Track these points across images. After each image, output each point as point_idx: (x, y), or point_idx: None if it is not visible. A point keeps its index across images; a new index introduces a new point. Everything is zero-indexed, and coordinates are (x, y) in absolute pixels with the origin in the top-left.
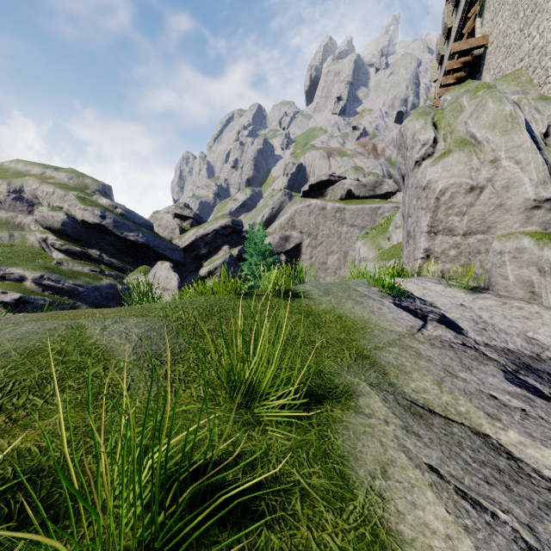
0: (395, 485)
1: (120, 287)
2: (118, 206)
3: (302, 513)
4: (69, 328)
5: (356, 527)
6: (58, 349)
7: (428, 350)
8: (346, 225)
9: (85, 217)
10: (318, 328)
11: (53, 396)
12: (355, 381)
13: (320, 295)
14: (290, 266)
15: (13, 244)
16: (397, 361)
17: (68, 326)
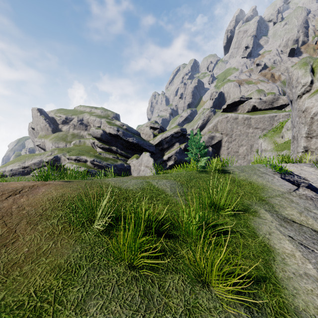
0: (274, 237)
1: (125, 165)
2: (124, 125)
3: (241, 237)
4: (146, 182)
5: (259, 243)
6: (149, 188)
7: (297, 200)
8: (252, 128)
9: (110, 131)
10: (239, 187)
11: (156, 201)
12: (258, 208)
13: (239, 172)
14: (214, 154)
15: (80, 145)
16: (279, 203)
17: (145, 181)
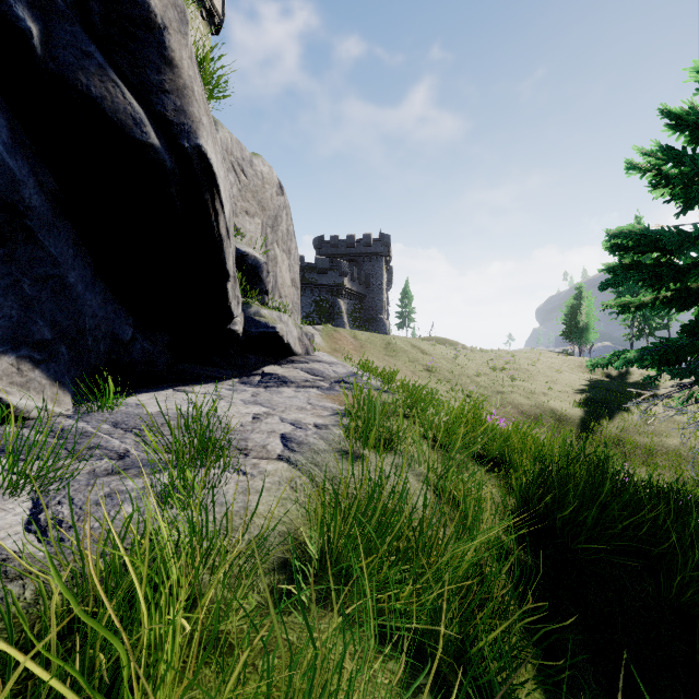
0: None
1: None
2: None
3: None
4: None
5: None
6: None
7: None
8: None
9: None
10: None
11: None
12: None
13: None
14: None
15: None
16: None
17: None
